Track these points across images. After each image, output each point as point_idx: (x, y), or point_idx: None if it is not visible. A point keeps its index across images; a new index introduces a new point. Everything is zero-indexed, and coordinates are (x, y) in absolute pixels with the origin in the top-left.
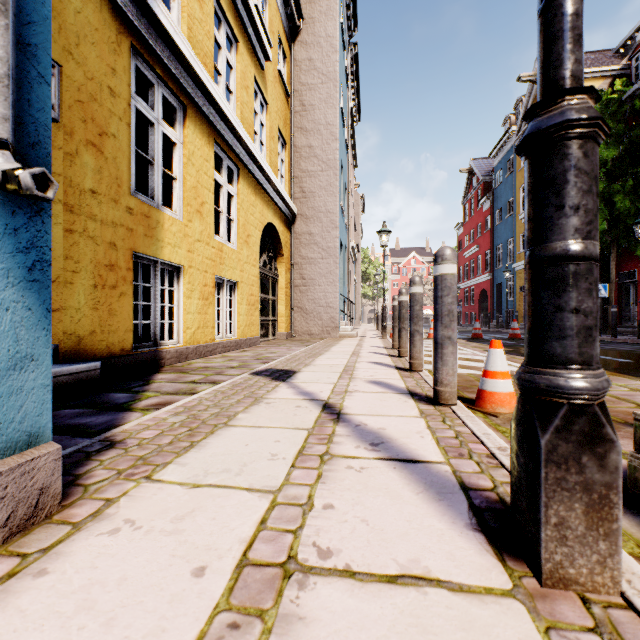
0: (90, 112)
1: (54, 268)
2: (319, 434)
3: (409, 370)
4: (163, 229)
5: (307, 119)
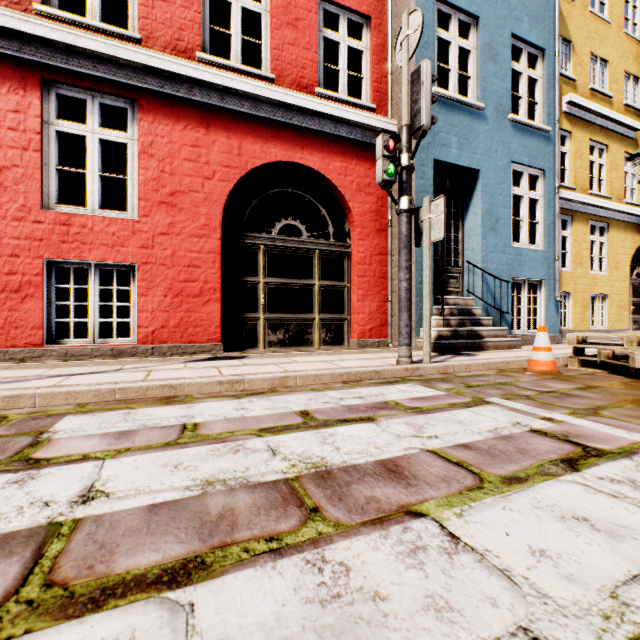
0: None
1: None
2: None
3: None
4: (561, 278)
5: None
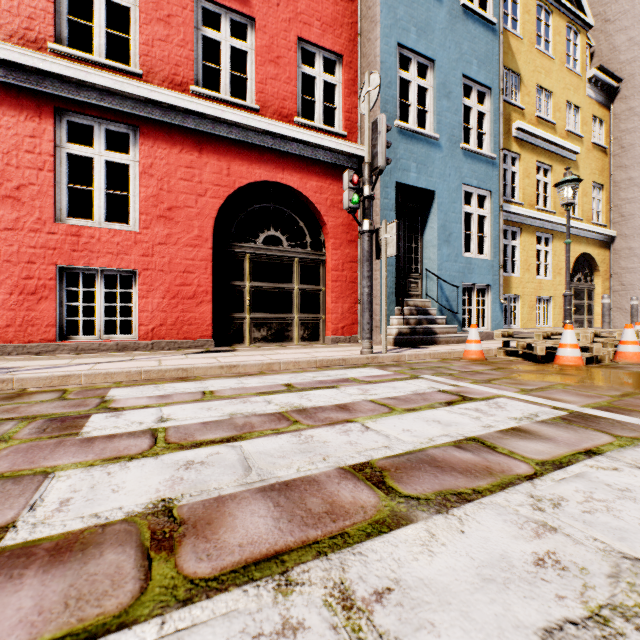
0: None
1: None
2: None
3: None
4: (511, 283)
5: (626, 158)
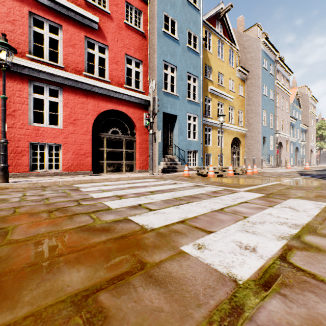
0: None
1: None
2: None
3: None
4: (208, 149)
5: (250, 101)
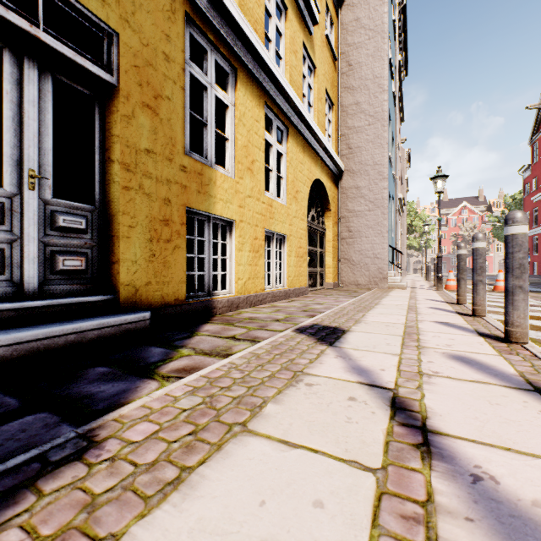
0: (145, 76)
1: (114, 224)
2: (400, 496)
3: (505, 340)
4: (215, 186)
5: (353, 77)
